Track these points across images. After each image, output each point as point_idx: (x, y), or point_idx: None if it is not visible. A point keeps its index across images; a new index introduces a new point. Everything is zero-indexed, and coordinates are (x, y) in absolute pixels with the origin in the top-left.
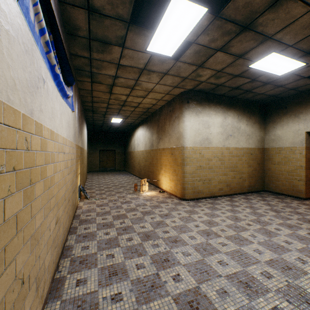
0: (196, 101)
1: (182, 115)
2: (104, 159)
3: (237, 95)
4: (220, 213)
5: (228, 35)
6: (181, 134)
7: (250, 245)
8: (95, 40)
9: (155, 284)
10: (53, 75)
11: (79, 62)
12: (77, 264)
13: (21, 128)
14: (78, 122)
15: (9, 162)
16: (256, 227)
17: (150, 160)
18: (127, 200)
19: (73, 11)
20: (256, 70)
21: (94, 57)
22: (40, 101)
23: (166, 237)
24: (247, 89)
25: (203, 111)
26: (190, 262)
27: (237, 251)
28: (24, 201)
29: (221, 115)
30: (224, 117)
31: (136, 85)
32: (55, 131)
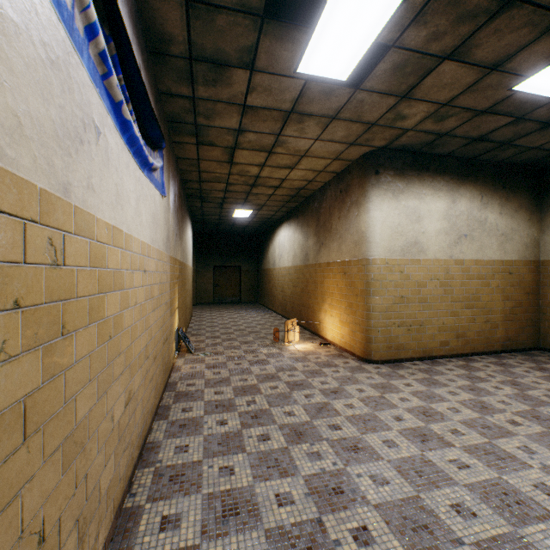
0: (393, 170)
1: (365, 197)
2: (221, 283)
3: (480, 153)
4: (445, 393)
5: (470, 21)
6: (363, 235)
7: (523, 471)
8: (201, 61)
9: (315, 545)
10: (118, 123)
11: (174, 107)
12: (165, 482)
13: (38, 219)
14: (175, 217)
15: (2, 290)
16: (533, 430)
17: (303, 284)
18: (260, 358)
19: (160, 6)
20: (529, 96)
21: (200, 95)
22: (88, 169)
23: (336, 438)
24: (503, 139)
25: (408, 188)
26: (389, 500)
27: (494, 483)
28: (46, 369)
29: (444, 196)
30: (450, 199)
31: (277, 144)
32: (125, 230)
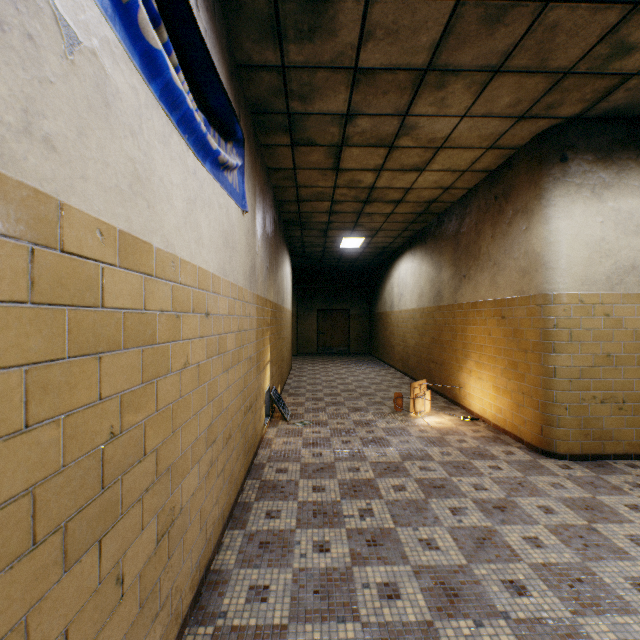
0: (592, 152)
1: (541, 200)
2: (326, 329)
3: None
4: None
5: None
6: (537, 258)
7: None
8: None
9: None
10: (137, 52)
11: (258, 87)
12: None
13: None
14: (265, 245)
15: None
16: None
17: (434, 332)
18: (376, 434)
19: None
20: None
21: (292, 60)
22: (26, 92)
23: (524, 616)
24: None
25: (619, 180)
26: None
27: None
28: None
29: None
30: None
31: (402, 132)
32: (159, 245)
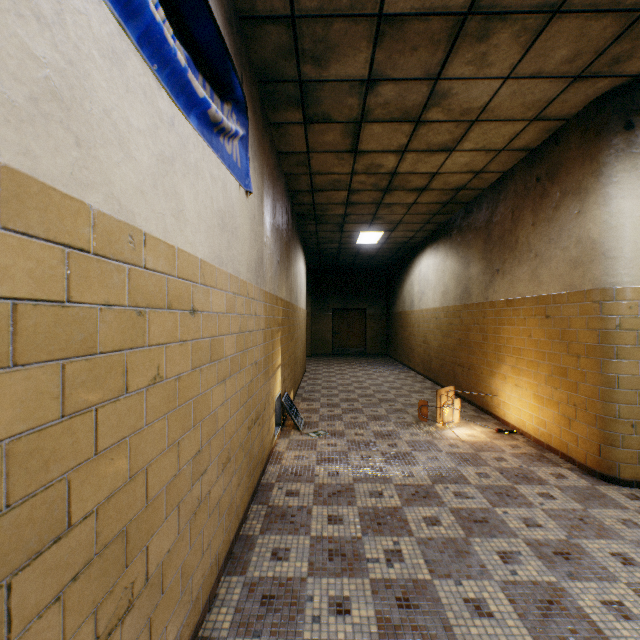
0: None
1: (599, 177)
2: (342, 329)
3: None
4: None
5: None
6: (594, 246)
7: None
8: None
9: None
10: None
11: (264, 47)
12: None
13: None
14: (275, 237)
15: None
16: None
17: (460, 333)
18: (399, 449)
19: None
20: None
21: (303, 7)
22: None
23: None
24: None
25: None
26: None
27: None
28: None
29: None
30: None
31: (432, 101)
32: (102, 207)
